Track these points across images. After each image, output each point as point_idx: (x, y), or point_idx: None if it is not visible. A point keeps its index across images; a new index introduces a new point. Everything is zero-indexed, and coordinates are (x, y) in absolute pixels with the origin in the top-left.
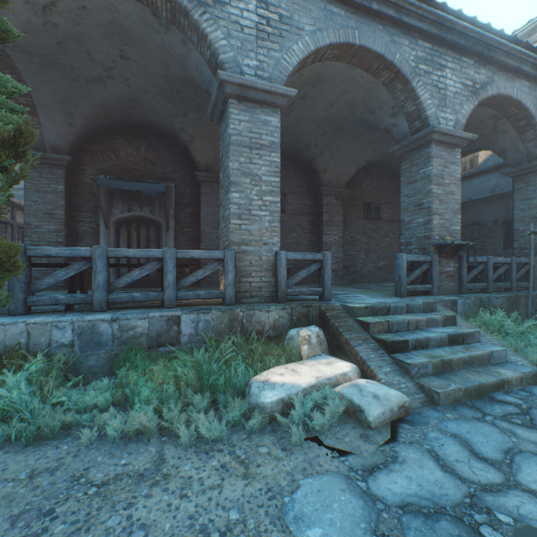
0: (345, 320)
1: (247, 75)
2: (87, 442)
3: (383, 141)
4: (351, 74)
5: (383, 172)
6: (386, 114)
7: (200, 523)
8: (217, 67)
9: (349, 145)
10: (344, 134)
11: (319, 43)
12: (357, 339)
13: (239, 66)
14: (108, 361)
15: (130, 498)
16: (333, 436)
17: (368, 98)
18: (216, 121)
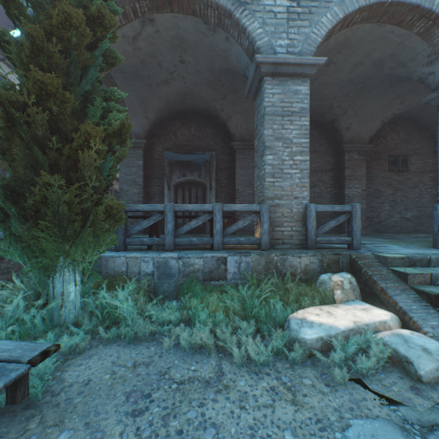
0: (378, 269)
1: (280, 53)
2: (167, 347)
3: (413, 92)
4: (380, 32)
5: (410, 123)
6: (420, 64)
7: (259, 435)
8: (254, 53)
9: (373, 102)
10: (368, 92)
11: (347, 10)
12: (394, 289)
13: (272, 48)
14: (175, 288)
15: (201, 399)
16: (378, 382)
17: (399, 52)
18: (251, 98)
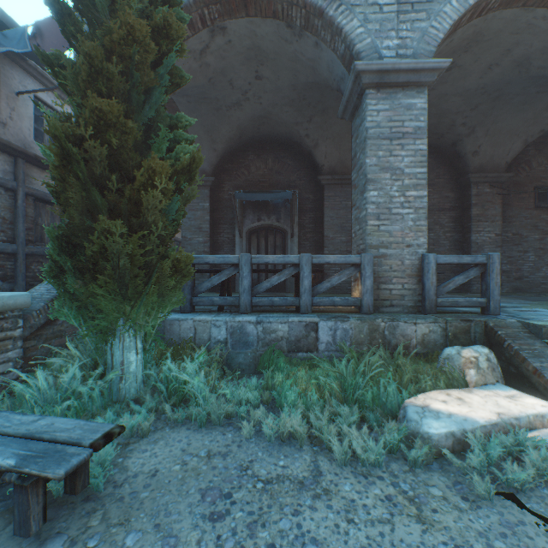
0: (528, 342)
1: (387, 58)
2: (247, 435)
3: None
4: (526, 19)
5: None
6: None
7: None
8: (352, 59)
9: (513, 115)
10: (506, 102)
11: None
12: None
13: (377, 51)
14: (253, 360)
15: (295, 505)
16: (540, 501)
17: None
18: (347, 118)
